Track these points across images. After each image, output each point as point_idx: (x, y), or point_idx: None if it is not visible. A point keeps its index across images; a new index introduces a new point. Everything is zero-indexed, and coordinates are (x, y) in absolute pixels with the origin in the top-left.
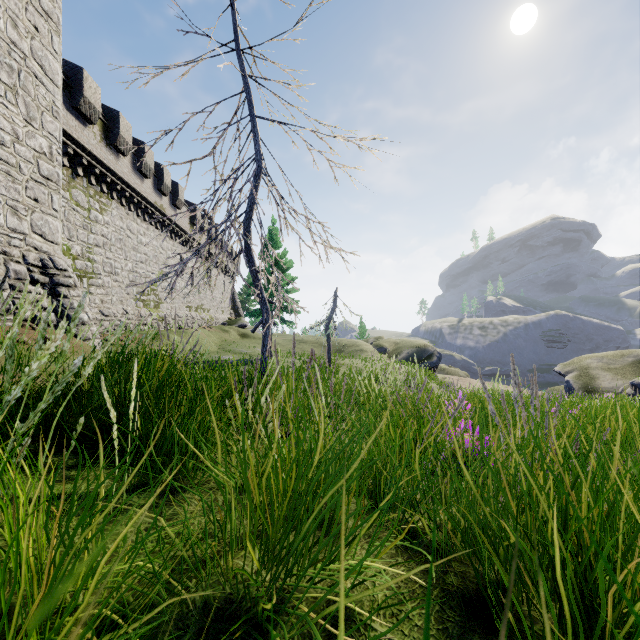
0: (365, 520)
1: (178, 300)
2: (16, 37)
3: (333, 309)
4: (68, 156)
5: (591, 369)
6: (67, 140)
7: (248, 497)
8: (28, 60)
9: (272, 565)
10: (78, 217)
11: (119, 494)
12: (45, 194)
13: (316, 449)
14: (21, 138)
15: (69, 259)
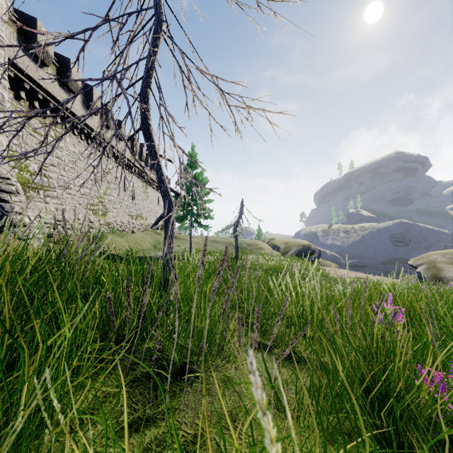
0: None
1: (122, 210)
2: None
3: (240, 215)
4: (26, 91)
5: (437, 263)
6: (24, 77)
7: None
8: None
9: None
10: (35, 141)
11: None
12: None
13: None
14: None
15: (27, 174)
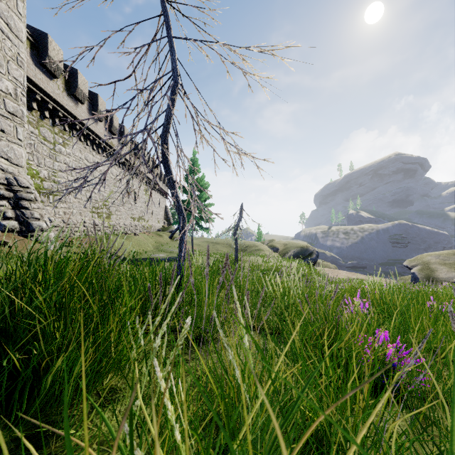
0: None
1: (124, 213)
2: None
3: (239, 219)
4: (37, 102)
5: (431, 264)
6: (36, 89)
7: None
8: None
9: None
10: (45, 149)
11: None
12: (11, 126)
13: None
14: None
15: (38, 181)
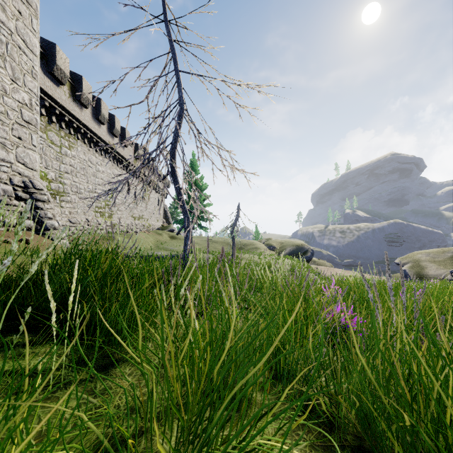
0: (277, 416)
1: (125, 212)
2: (4, 18)
3: (236, 218)
4: (45, 108)
5: (421, 261)
6: (44, 96)
7: (166, 382)
8: (14, 35)
9: (188, 447)
10: (52, 152)
11: (39, 389)
12: (26, 134)
13: (228, 338)
14: (8, 92)
15: (46, 182)
